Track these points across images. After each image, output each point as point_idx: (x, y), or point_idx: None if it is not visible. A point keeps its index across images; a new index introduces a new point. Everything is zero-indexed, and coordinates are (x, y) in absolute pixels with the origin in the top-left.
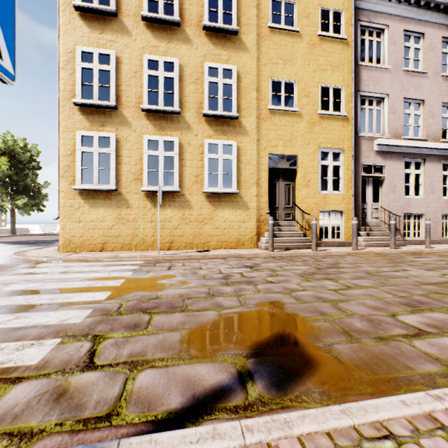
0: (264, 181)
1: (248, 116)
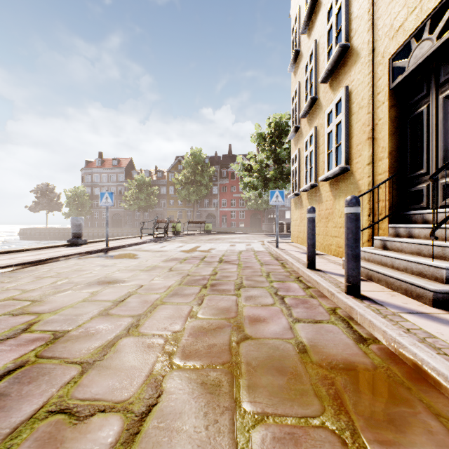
0: (383, 126)
1: (359, 24)
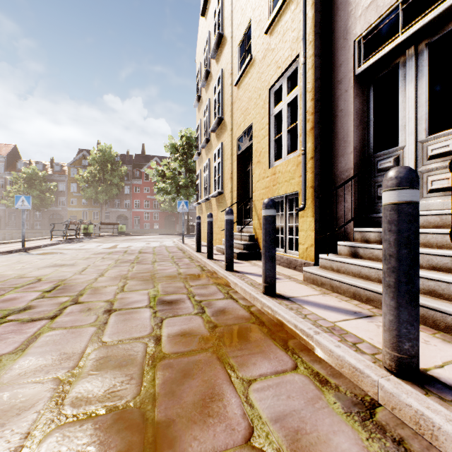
0: (235, 173)
1: (227, 110)
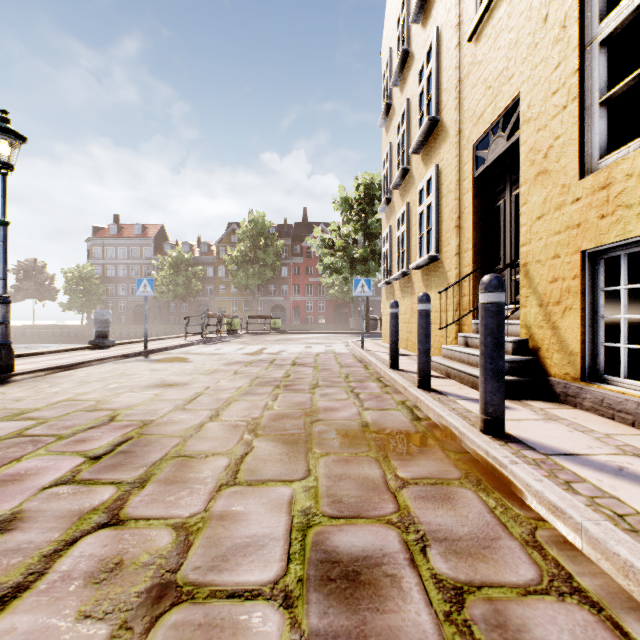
0: (468, 215)
1: (447, 99)
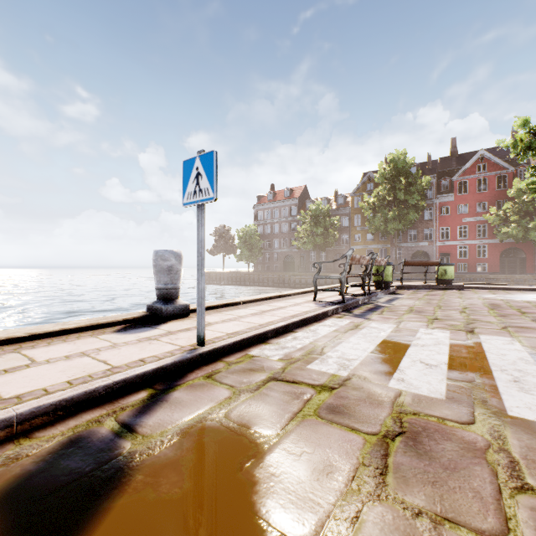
0: None
1: None
